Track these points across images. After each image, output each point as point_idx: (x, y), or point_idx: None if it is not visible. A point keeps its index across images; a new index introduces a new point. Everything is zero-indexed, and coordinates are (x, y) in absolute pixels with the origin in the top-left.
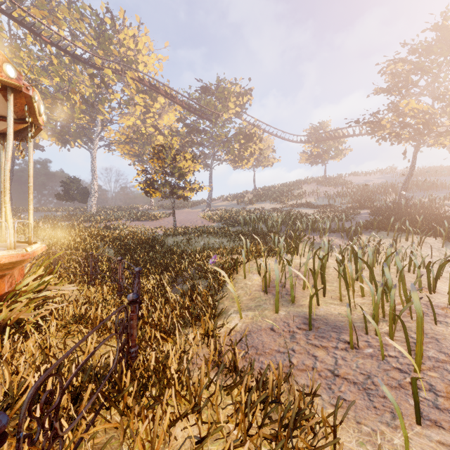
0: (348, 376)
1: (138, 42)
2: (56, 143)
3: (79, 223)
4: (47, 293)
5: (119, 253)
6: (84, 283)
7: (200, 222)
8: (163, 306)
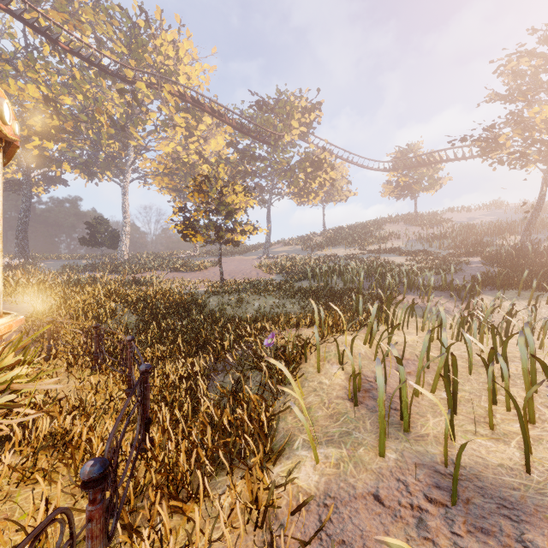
0: None
1: (178, 49)
2: (82, 176)
3: (103, 276)
4: (10, 398)
5: (142, 320)
6: (87, 367)
7: (254, 274)
8: (190, 418)
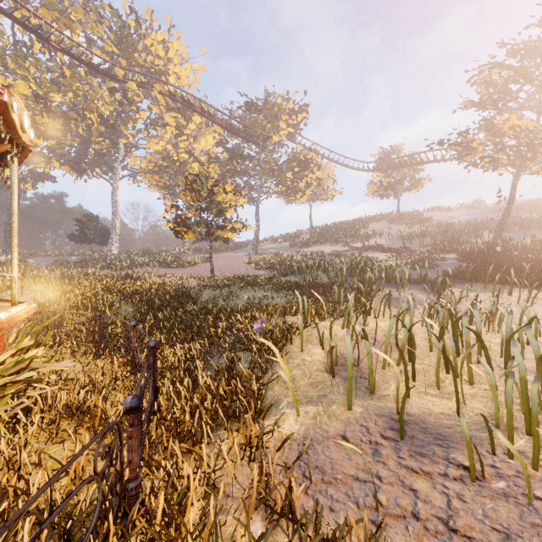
0: (472, 533)
1: (168, 49)
2: (70, 172)
3: (95, 271)
4: (31, 374)
5: (139, 311)
6: (91, 353)
7: (243, 269)
8: (190, 391)
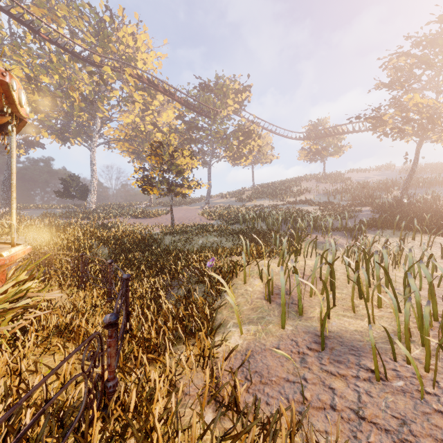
0: (377, 420)
1: (137, 40)
2: (56, 140)
3: (77, 221)
4: (27, 301)
5: (113, 253)
6: (74, 286)
7: (198, 219)
8: (155, 315)
